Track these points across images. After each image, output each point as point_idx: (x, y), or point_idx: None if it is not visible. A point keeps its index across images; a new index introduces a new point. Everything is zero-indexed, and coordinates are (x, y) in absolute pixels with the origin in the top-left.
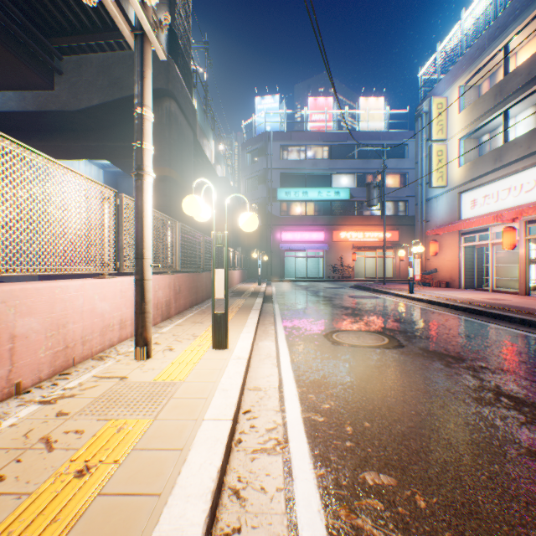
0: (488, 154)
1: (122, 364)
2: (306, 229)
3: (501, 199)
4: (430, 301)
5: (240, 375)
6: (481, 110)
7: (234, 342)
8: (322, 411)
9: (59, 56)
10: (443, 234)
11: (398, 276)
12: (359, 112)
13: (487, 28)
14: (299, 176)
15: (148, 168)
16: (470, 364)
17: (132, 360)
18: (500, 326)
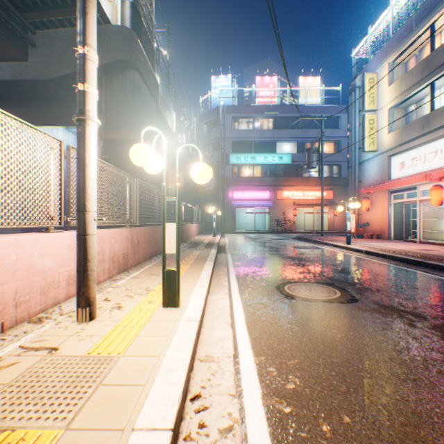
0: (416, 121)
1: (60, 329)
2: (254, 188)
3: (428, 161)
4: (368, 252)
5: (190, 345)
6: (410, 83)
7: (186, 299)
8: (288, 396)
9: (32, 30)
10: (374, 193)
11: (332, 229)
12: (299, 89)
13: (414, 10)
14: (248, 143)
15: (91, 113)
16: (434, 323)
17: (73, 322)
18: (442, 277)
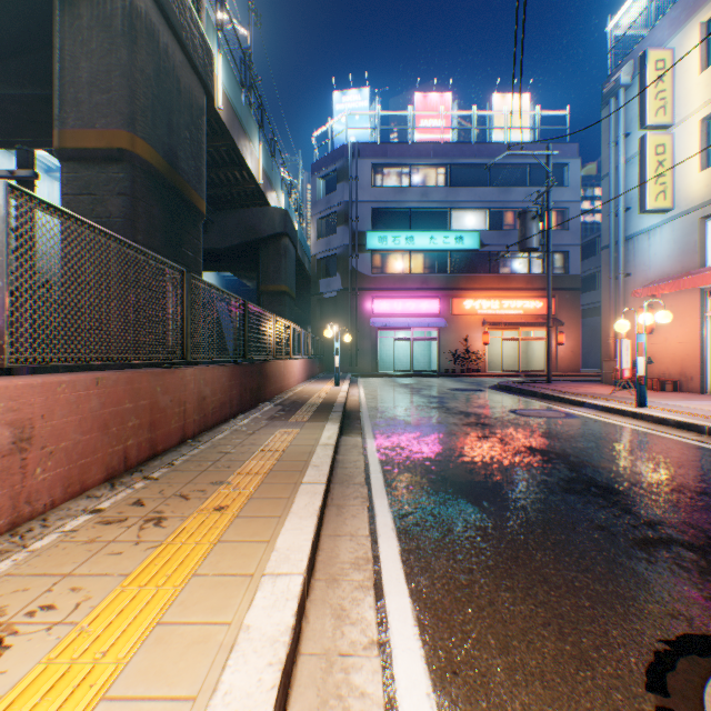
0: None
1: None
2: (412, 295)
3: None
4: None
5: None
6: None
7: None
8: None
9: None
10: (664, 296)
11: (553, 369)
12: (494, 114)
13: None
14: (400, 213)
15: None
16: None
17: None
18: None
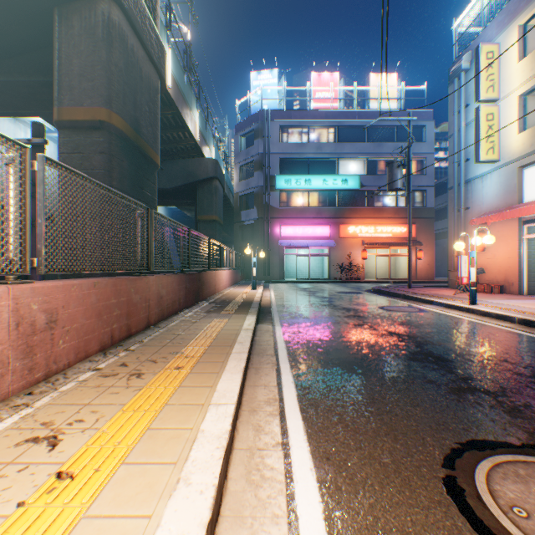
0: None
1: None
2: (309, 222)
3: None
4: (530, 322)
5: None
6: None
7: None
8: None
9: None
10: (493, 224)
11: (414, 277)
12: (370, 88)
13: None
14: (301, 162)
15: None
16: None
17: None
18: None
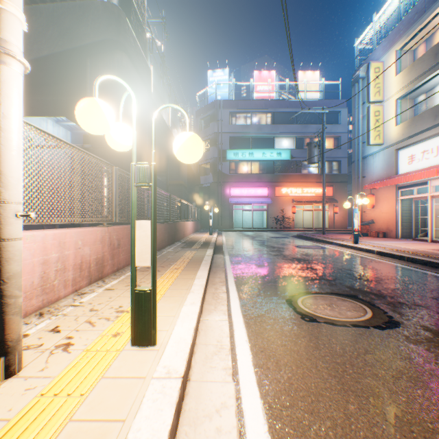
0: (428, 111)
1: None
2: (252, 185)
3: None
4: (381, 253)
5: None
6: (421, 70)
7: (168, 328)
8: None
9: None
10: (380, 188)
11: (332, 227)
12: (298, 83)
13: None
14: (246, 139)
15: (9, 45)
16: None
17: None
18: None
